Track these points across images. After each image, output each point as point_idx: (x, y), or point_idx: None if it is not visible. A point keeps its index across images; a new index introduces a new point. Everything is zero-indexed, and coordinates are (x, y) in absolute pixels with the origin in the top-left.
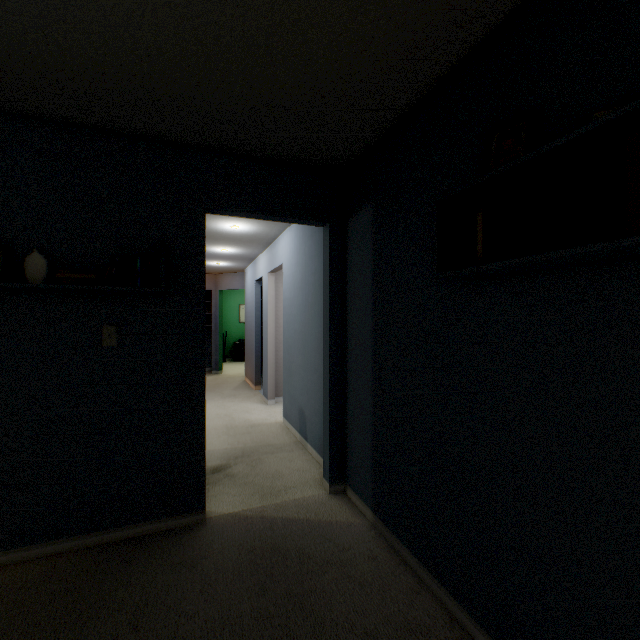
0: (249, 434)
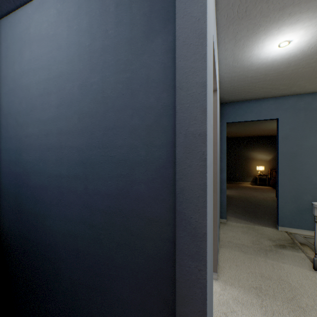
0: (263, 273)
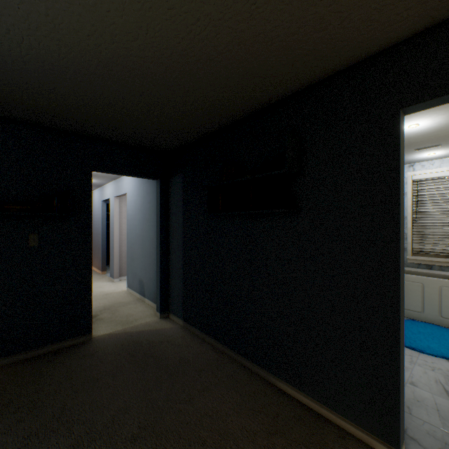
0: (106, 298)
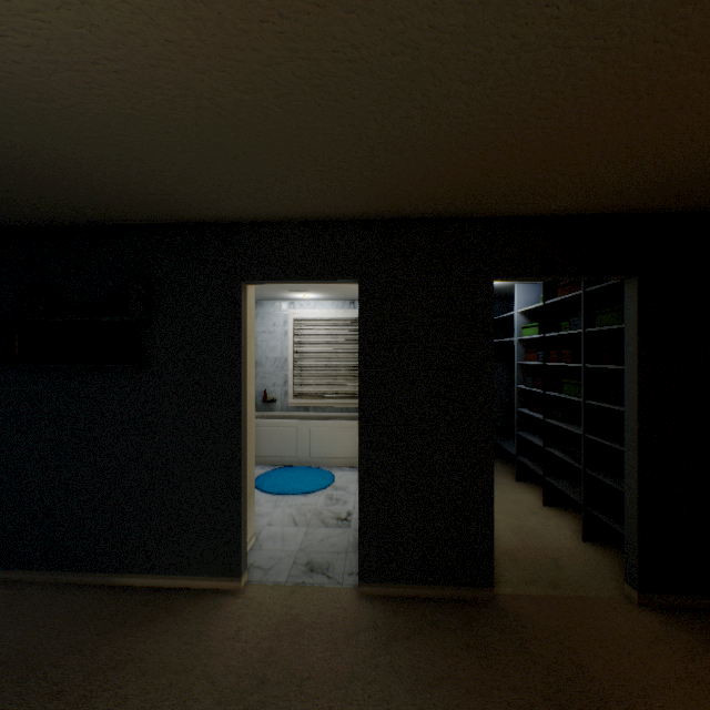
0: None
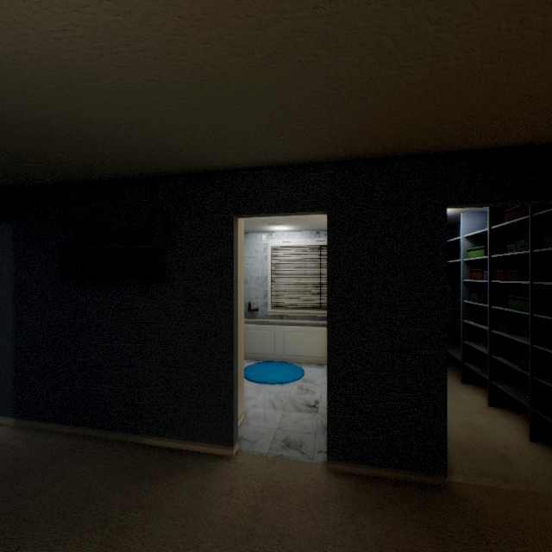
0: None
